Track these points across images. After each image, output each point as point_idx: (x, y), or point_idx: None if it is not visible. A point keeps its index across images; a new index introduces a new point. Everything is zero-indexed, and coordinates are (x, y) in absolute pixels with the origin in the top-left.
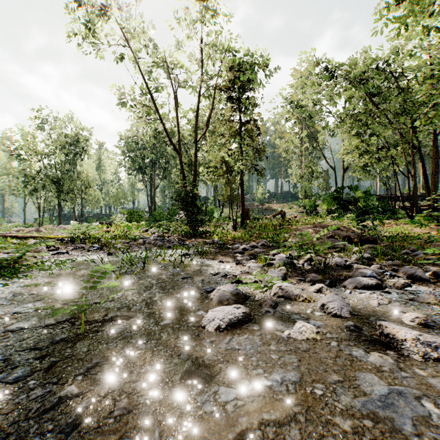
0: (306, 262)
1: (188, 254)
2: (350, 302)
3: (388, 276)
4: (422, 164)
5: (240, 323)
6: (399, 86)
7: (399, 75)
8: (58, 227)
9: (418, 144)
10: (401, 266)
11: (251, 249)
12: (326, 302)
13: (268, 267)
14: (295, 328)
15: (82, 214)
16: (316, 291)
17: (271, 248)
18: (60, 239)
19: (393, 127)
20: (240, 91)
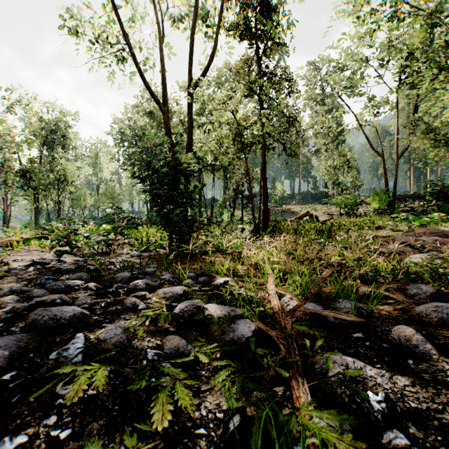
0: None
1: None
2: None
3: None
4: None
5: None
6: None
7: None
8: None
9: None
10: None
11: None
12: None
13: None
14: None
15: (57, 215)
16: None
17: None
18: None
19: None
20: (263, 14)
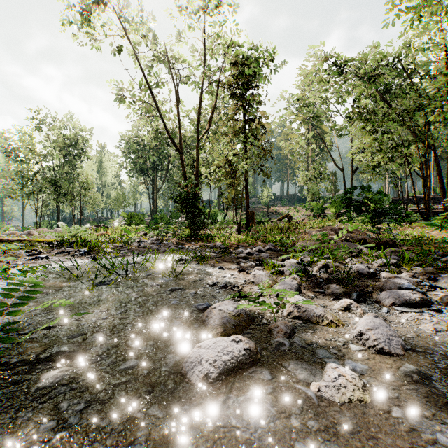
0: (321, 269)
1: (183, 260)
2: (393, 327)
3: (427, 288)
4: (437, 164)
5: (240, 367)
6: (412, 82)
7: (411, 72)
8: (53, 230)
9: (433, 142)
10: (435, 274)
11: (256, 254)
12: (364, 330)
13: (277, 276)
14: (327, 378)
15: (81, 217)
16: (343, 310)
17: (278, 253)
18: (48, 243)
19: (406, 125)
20: (244, 87)
